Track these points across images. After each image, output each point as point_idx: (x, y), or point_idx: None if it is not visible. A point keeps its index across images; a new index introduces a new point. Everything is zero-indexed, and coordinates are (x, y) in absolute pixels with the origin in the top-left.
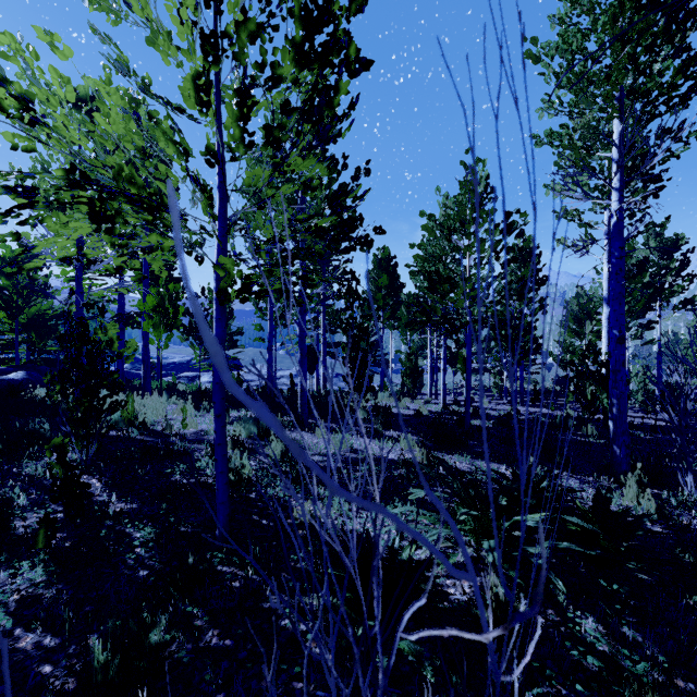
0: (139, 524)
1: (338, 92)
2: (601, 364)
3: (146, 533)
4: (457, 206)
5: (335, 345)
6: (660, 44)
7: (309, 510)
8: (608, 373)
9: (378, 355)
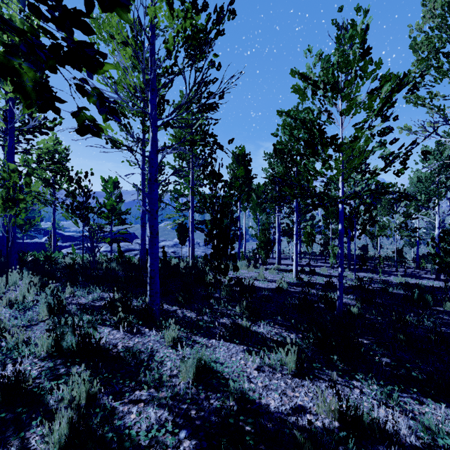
0: None
1: None
2: None
3: None
4: (339, 56)
5: (203, 222)
6: None
7: None
8: None
9: (235, 230)
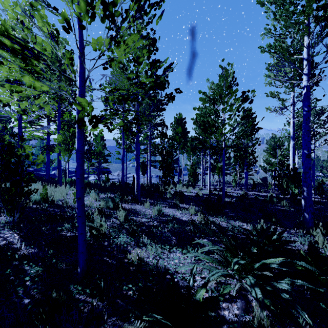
0: (33, 264)
1: None
2: (291, 169)
3: (35, 270)
4: (218, 87)
5: (156, 161)
6: None
7: (137, 254)
8: (294, 174)
9: (176, 166)
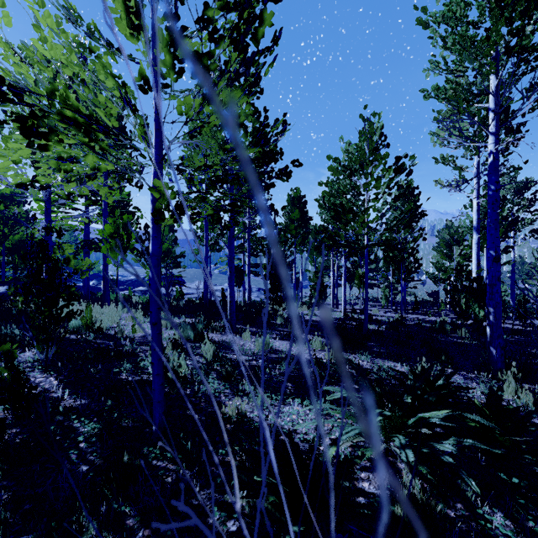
0: (85, 420)
1: (262, 22)
2: (473, 280)
3: (90, 428)
4: (358, 150)
5: (258, 266)
6: (533, 8)
7: (236, 406)
8: (479, 287)
9: (291, 274)
